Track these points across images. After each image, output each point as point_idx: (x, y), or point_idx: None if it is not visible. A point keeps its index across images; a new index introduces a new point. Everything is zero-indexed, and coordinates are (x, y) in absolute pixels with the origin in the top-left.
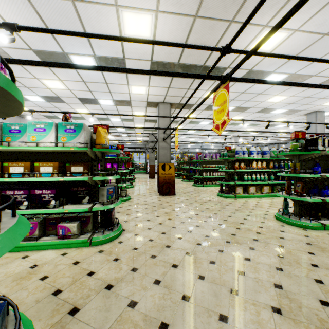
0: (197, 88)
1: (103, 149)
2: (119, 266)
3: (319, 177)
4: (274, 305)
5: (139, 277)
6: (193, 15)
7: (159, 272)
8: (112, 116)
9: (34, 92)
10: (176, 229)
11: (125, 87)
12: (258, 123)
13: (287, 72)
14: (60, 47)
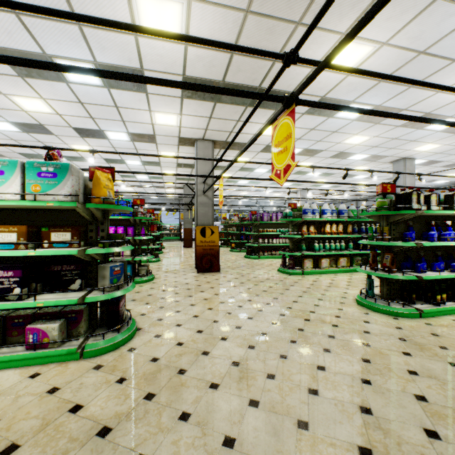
0: (250, 117)
1: (103, 205)
2: (124, 391)
3: (413, 245)
4: (362, 444)
5: (156, 409)
6: (243, 9)
7: (188, 398)
8: (129, 158)
9: (1, 115)
10: (219, 324)
11: (145, 113)
12: (332, 172)
13: (371, 103)
14: (39, 44)
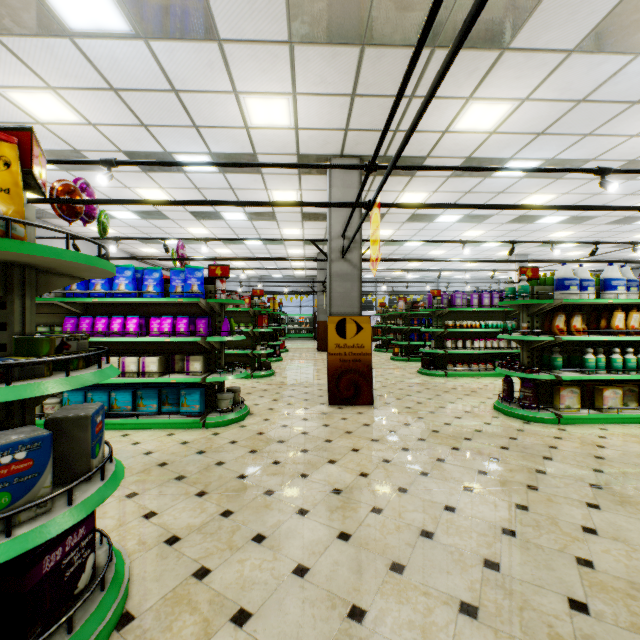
0: None
1: None
2: None
3: None
4: None
5: None
6: None
7: None
8: (225, 208)
9: None
10: (366, 638)
11: (228, 102)
12: (593, 213)
13: None
14: None
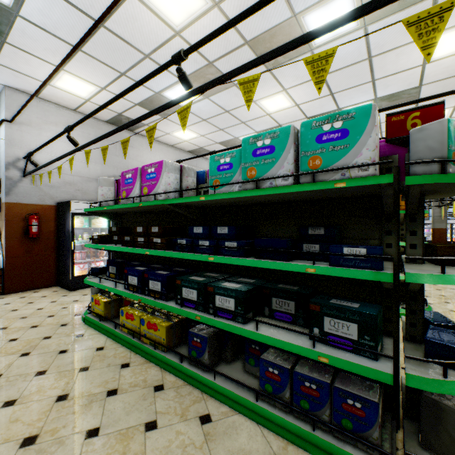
0: None
1: None
2: None
3: None
4: None
5: None
6: None
7: None
8: None
9: None
10: None
11: None
12: None
13: None
14: (337, 105)
